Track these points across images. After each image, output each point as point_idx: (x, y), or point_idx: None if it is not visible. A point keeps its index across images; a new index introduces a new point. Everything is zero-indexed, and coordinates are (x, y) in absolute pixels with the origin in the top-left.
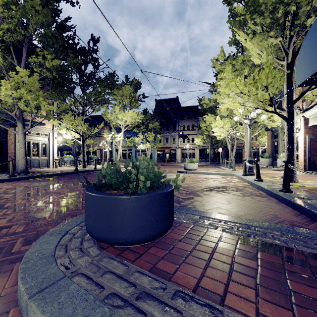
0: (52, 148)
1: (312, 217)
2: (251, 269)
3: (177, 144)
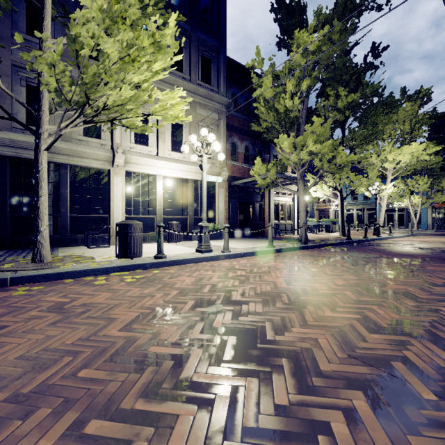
0: (296, 210)
1: None
2: None
3: None
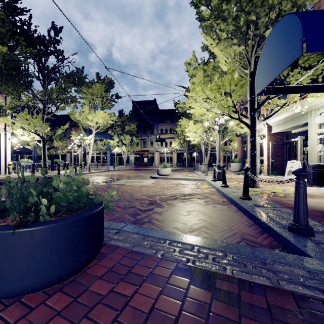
0: (4, 151)
1: (263, 228)
2: (172, 316)
3: (155, 148)
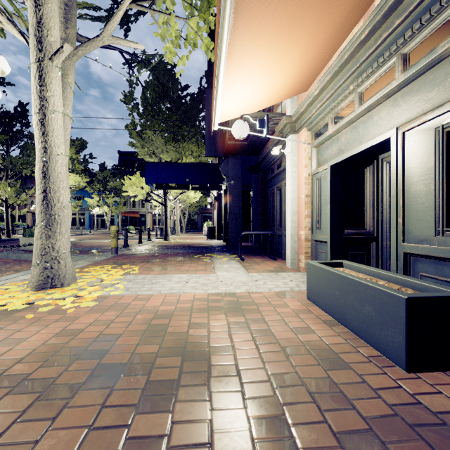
0: None
1: None
2: None
3: (147, 209)
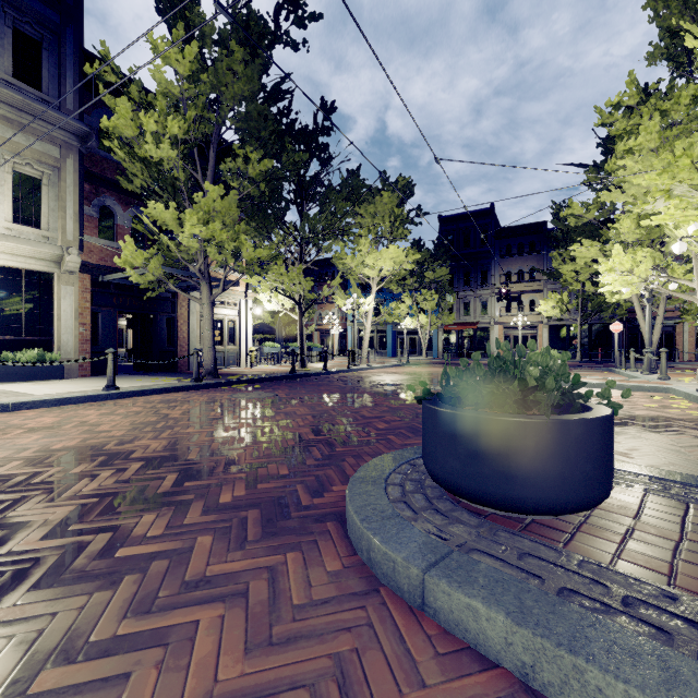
0: (244, 330)
1: None
2: None
3: (492, 317)
